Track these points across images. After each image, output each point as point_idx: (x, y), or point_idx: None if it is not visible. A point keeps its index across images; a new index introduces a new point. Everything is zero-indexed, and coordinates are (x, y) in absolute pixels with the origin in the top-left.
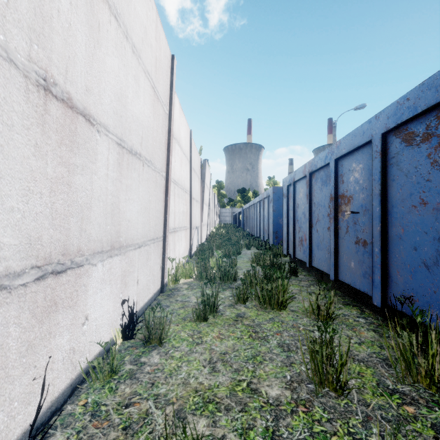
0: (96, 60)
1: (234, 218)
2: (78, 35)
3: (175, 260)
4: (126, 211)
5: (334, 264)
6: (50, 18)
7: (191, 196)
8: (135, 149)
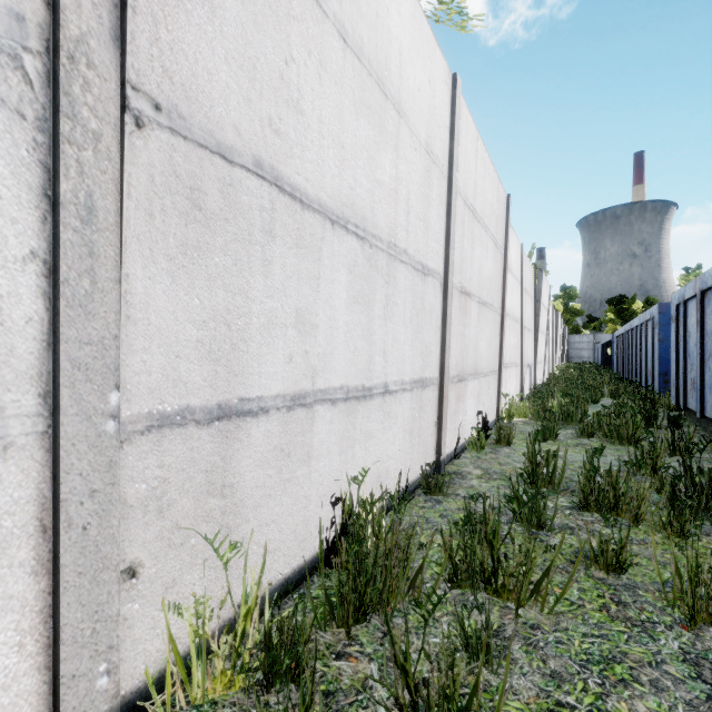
0: (473, 259)
1: (597, 353)
2: (468, 254)
3: (509, 396)
4: (480, 348)
5: None
6: (463, 257)
7: (522, 326)
8: (484, 300)
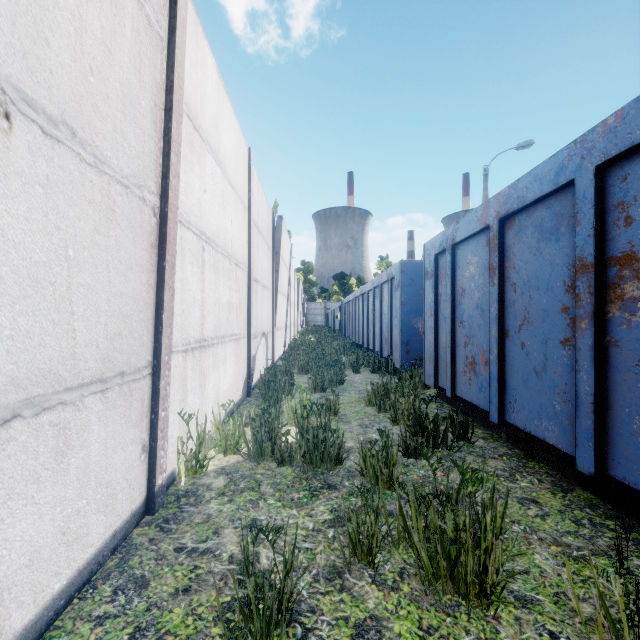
0: None
1: (328, 318)
2: None
3: (196, 419)
4: None
5: (595, 434)
6: None
7: (250, 276)
8: None
